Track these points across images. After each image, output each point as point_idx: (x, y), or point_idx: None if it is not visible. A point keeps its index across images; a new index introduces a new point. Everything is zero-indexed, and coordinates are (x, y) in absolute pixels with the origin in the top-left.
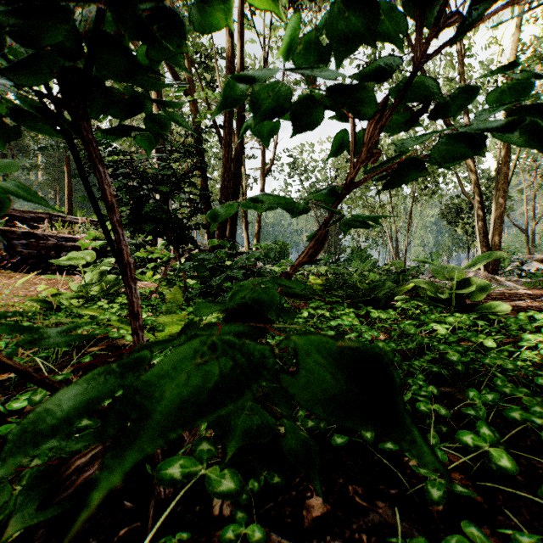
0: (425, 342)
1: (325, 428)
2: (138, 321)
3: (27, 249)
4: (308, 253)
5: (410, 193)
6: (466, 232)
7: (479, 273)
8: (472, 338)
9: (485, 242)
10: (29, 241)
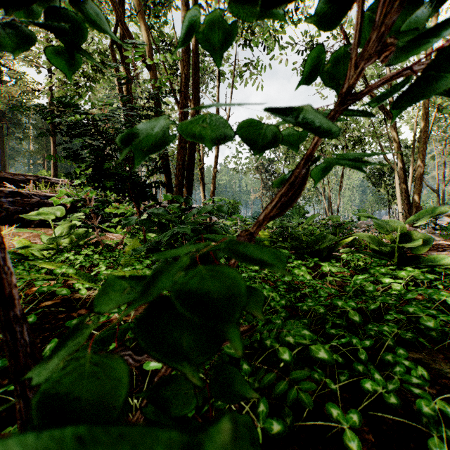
0: (390, 302)
1: (292, 425)
2: (13, 309)
3: (13, 206)
4: (278, 202)
5: None
6: (387, 192)
7: None
8: (433, 296)
9: (407, 200)
10: (15, 199)
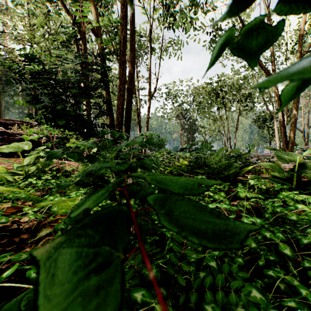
0: None
1: None
2: None
3: (2, 142)
4: None
5: (235, 110)
6: (268, 132)
7: None
8: None
9: (285, 137)
10: (3, 137)
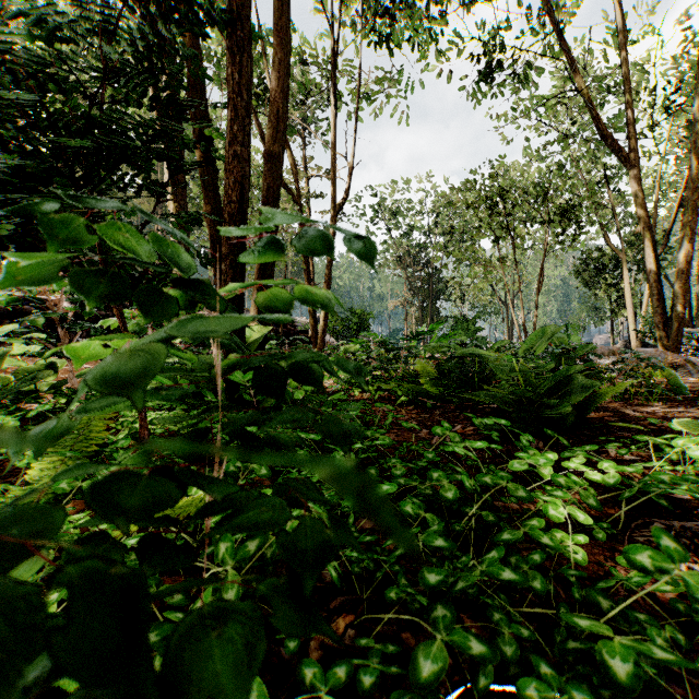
0: None
1: None
2: None
3: None
4: None
5: (531, 246)
6: (609, 296)
7: (664, 354)
8: None
9: (660, 307)
10: None
